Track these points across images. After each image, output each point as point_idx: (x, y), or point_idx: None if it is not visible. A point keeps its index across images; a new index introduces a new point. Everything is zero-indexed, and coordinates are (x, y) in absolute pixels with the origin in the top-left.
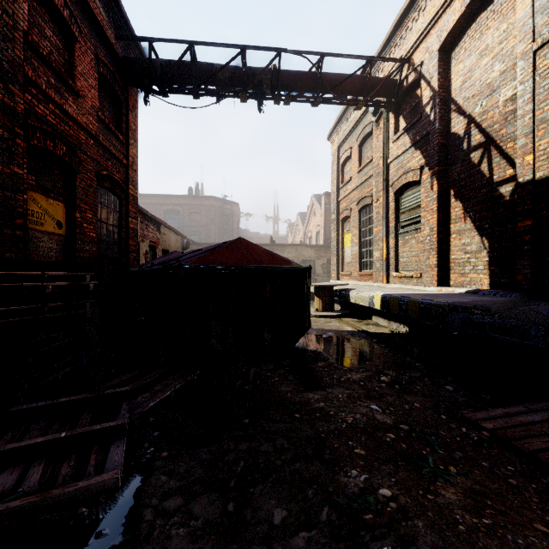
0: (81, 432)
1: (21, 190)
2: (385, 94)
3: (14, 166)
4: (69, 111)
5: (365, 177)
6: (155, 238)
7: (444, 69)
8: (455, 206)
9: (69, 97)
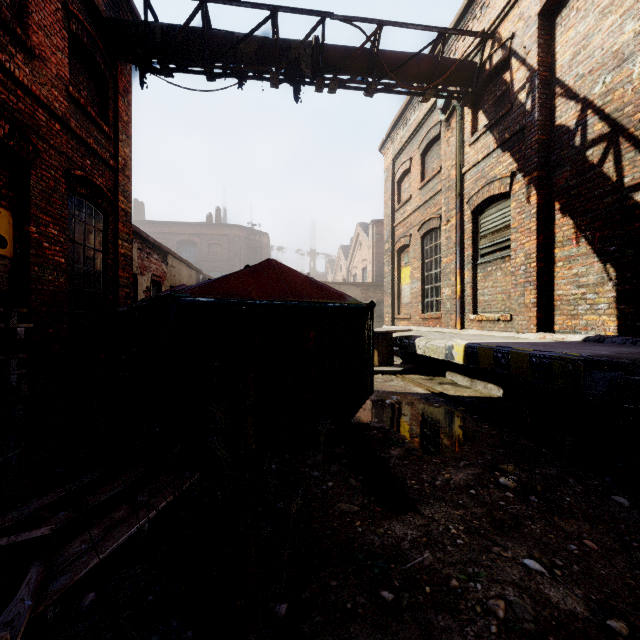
0: None
1: None
2: (461, 82)
3: None
4: (17, 73)
5: (431, 194)
6: (160, 271)
7: (546, 41)
8: (563, 223)
9: (18, 54)
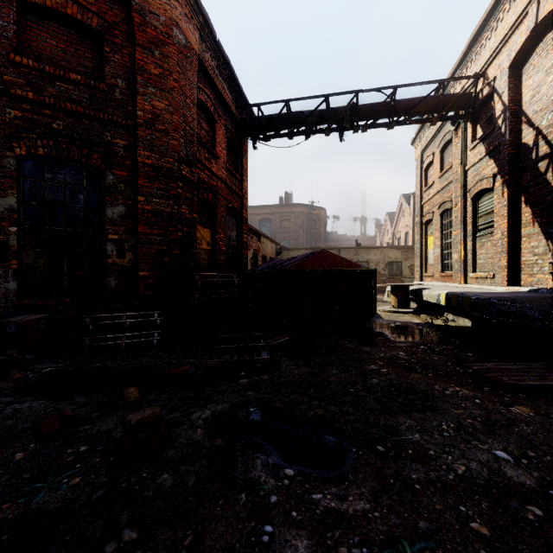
0: (248, 345)
1: (196, 227)
2: (460, 108)
3: (193, 214)
4: (214, 170)
5: (446, 183)
6: (257, 246)
7: (515, 84)
8: (525, 211)
9: (213, 161)
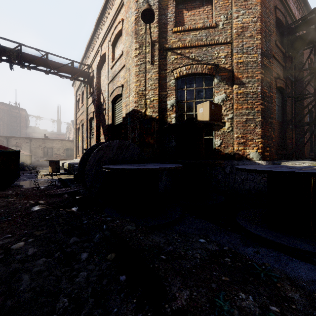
0: None
1: None
2: (84, 77)
3: None
4: None
5: (83, 110)
6: None
7: (99, 76)
8: (101, 129)
9: None
